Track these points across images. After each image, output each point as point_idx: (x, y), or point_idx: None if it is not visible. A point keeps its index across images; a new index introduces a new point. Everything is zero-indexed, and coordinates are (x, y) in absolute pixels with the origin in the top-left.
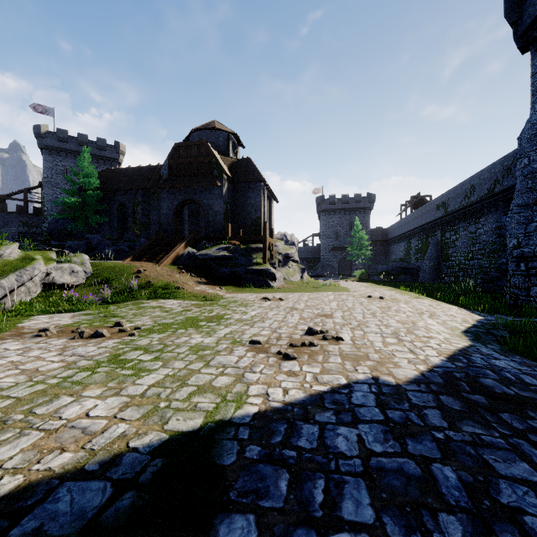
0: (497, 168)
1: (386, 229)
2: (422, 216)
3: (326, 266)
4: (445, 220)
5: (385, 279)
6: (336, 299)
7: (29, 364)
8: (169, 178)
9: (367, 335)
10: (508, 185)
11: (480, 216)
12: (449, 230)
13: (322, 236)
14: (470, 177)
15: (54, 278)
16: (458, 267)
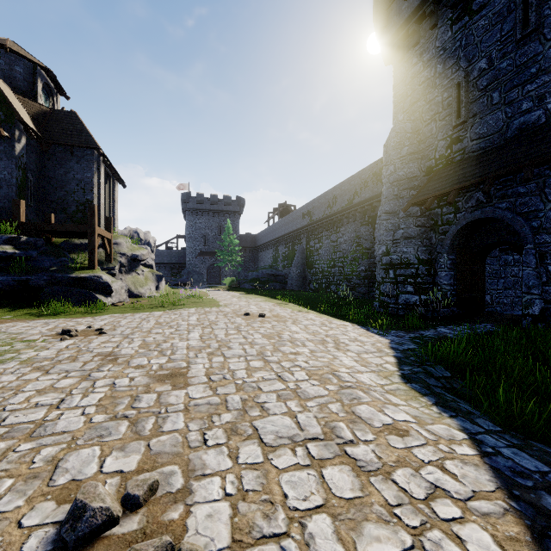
0: (356, 180)
1: (255, 236)
2: (289, 223)
3: (193, 273)
4: (310, 228)
5: (256, 287)
6: (200, 322)
7: None
8: None
9: (274, 466)
10: (366, 197)
11: (341, 225)
12: (313, 238)
13: (188, 238)
14: (332, 187)
15: None
16: (322, 274)
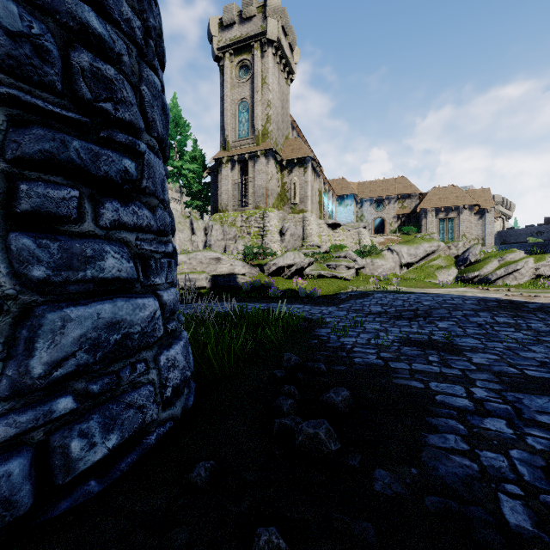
0: None
1: None
2: None
3: None
4: None
5: None
6: None
7: (452, 290)
8: None
9: None
10: None
11: None
12: None
13: None
14: None
15: (542, 271)
16: None
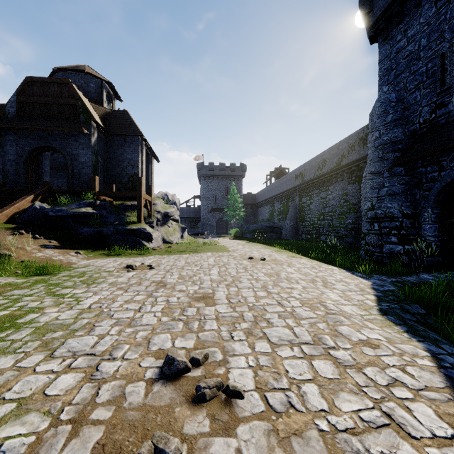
0: (344, 145)
1: (255, 194)
2: (284, 184)
3: (206, 225)
4: (302, 187)
5: (256, 237)
6: (216, 263)
7: None
8: (17, 117)
9: (279, 355)
10: (353, 159)
11: (329, 184)
12: (305, 196)
13: (203, 198)
14: (322, 152)
15: None
16: (312, 226)
